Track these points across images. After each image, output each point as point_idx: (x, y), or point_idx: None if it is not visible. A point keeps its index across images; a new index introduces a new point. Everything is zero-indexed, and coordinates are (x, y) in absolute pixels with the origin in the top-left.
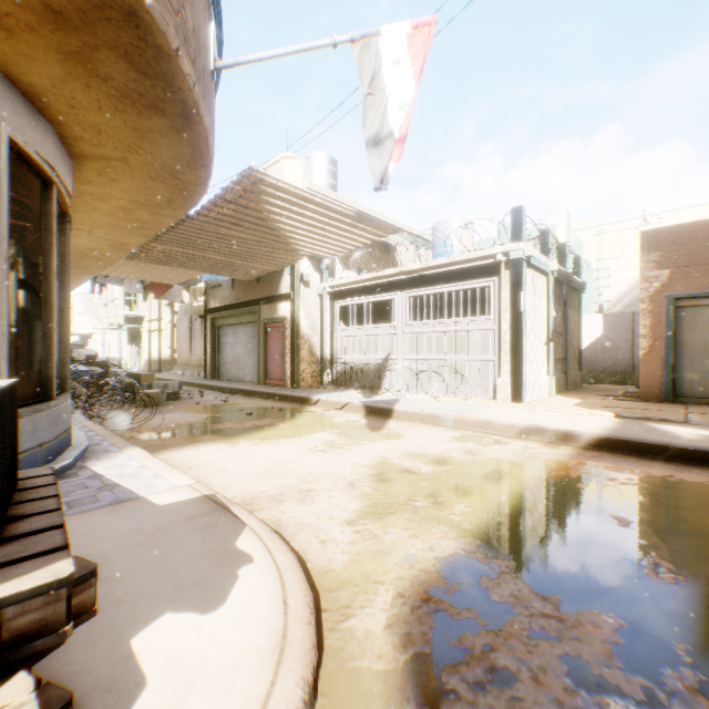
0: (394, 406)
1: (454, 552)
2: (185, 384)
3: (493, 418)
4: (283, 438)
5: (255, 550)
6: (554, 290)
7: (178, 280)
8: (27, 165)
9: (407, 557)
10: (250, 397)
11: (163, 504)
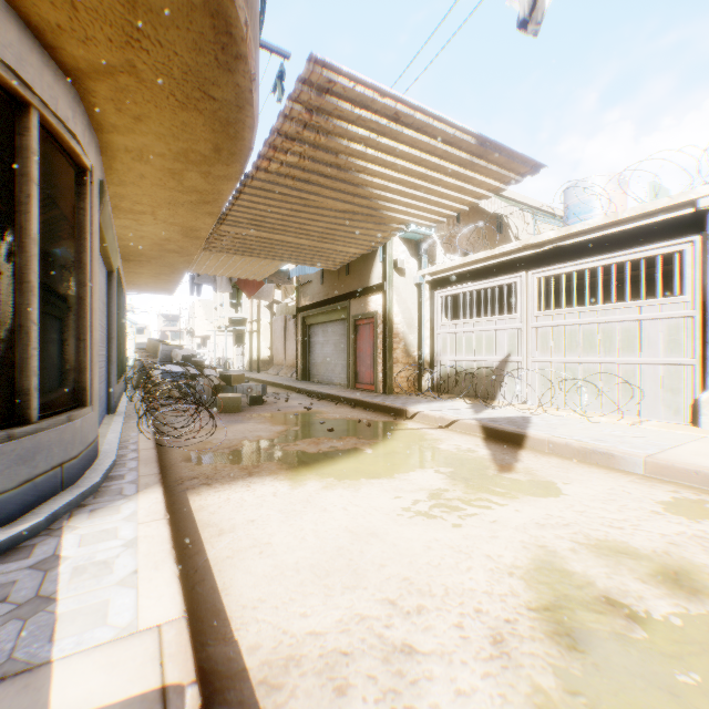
0: (527, 429)
1: None
2: (276, 386)
3: None
4: (366, 476)
5: None
6: None
7: (263, 275)
8: None
9: None
10: (337, 403)
11: None
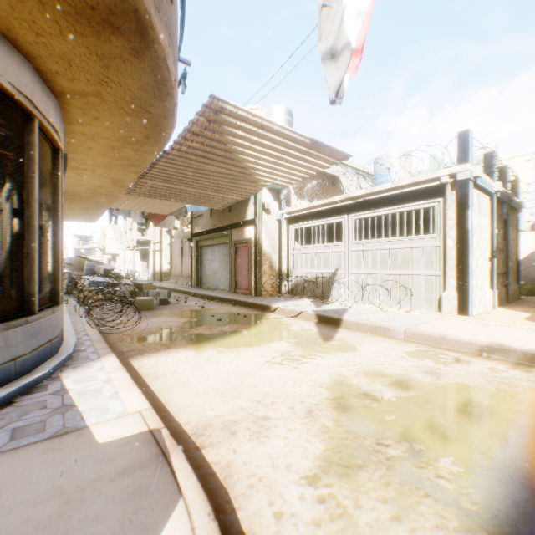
0: (344, 316)
1: None
2: (176, 291)
3: (446, 332)
4: (244, 346)
5: None
6: (495, 210)
7: (168, 211)
8: (2, 96)
9: None
10: (223, 303)
11: (102, 441)
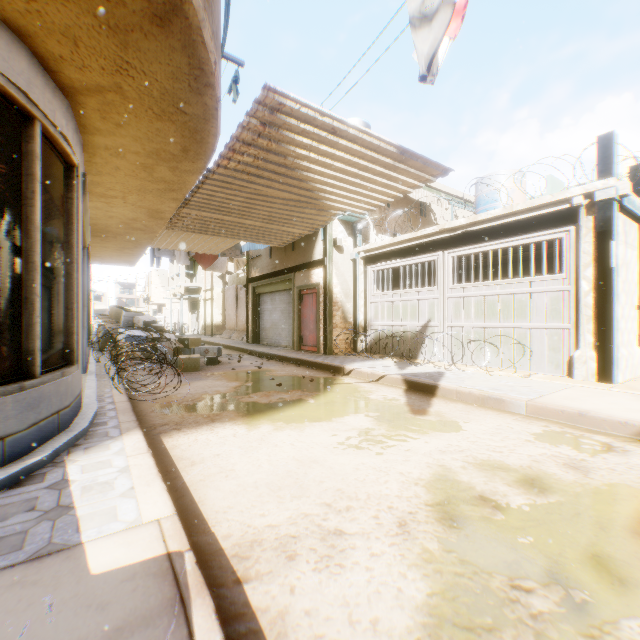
0: (440, 381)
1: None
2: (229, 348)
3: (585, 407)
4: (309, 420)
5: None
6: None
7: (218, 250)
8: None
9: None
10: (284, 363)
11: (96, 572)
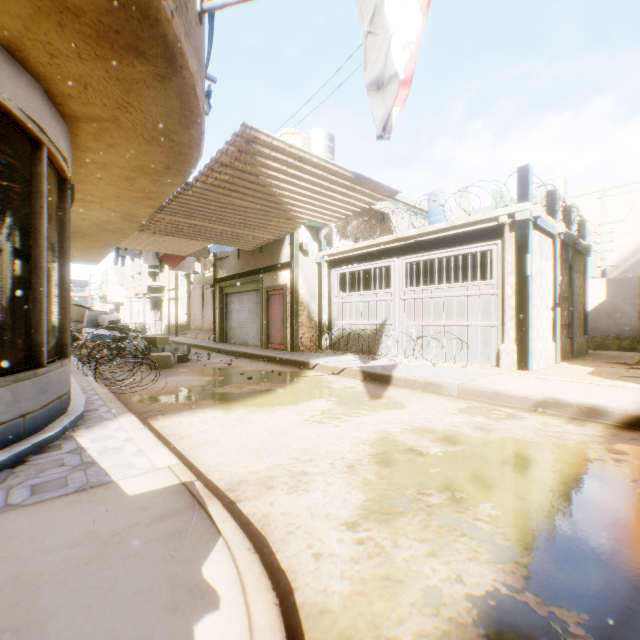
0: (392, 372)
1: (493, 587)
2: (196, 347)
3: (501, 388)
4: (279, 405)
5: (224, 582)
6: (559, 254)
7: (188, 252)
8: (10, 122)
9: (428, 593)
10: (253, 360)
11: (133, 494)
